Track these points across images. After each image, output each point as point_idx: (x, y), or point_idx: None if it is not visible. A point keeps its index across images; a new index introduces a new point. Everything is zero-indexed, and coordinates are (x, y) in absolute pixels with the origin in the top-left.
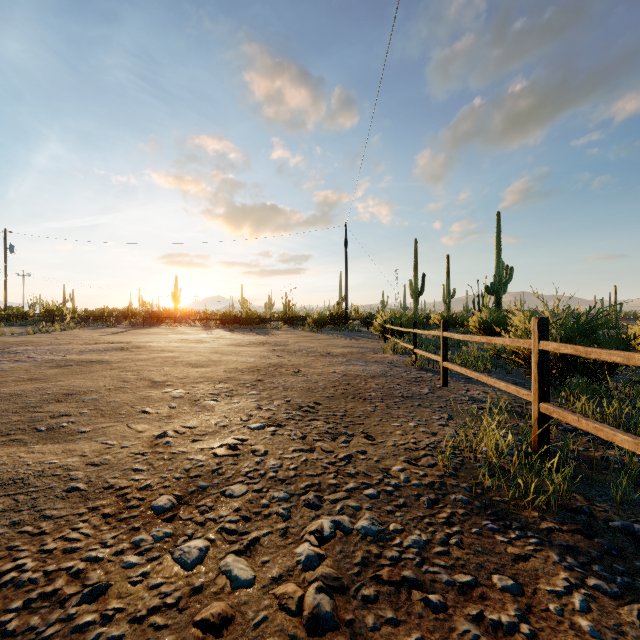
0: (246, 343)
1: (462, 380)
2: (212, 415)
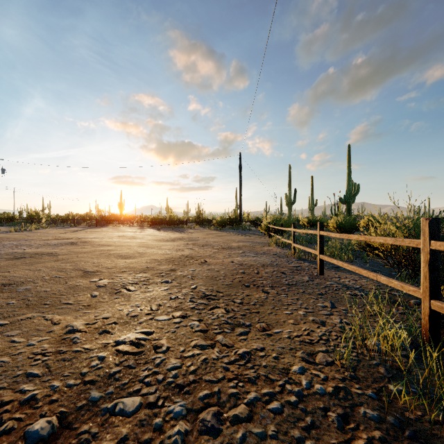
0: (167, 239)
1: (332, 268)
2: (126, 304)
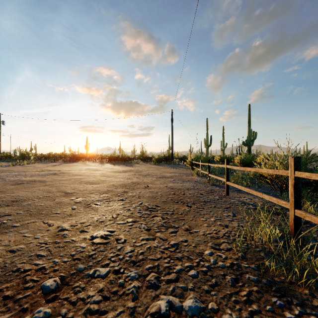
0: (120, 171)
1: (236, 191)
2: (96, 214)
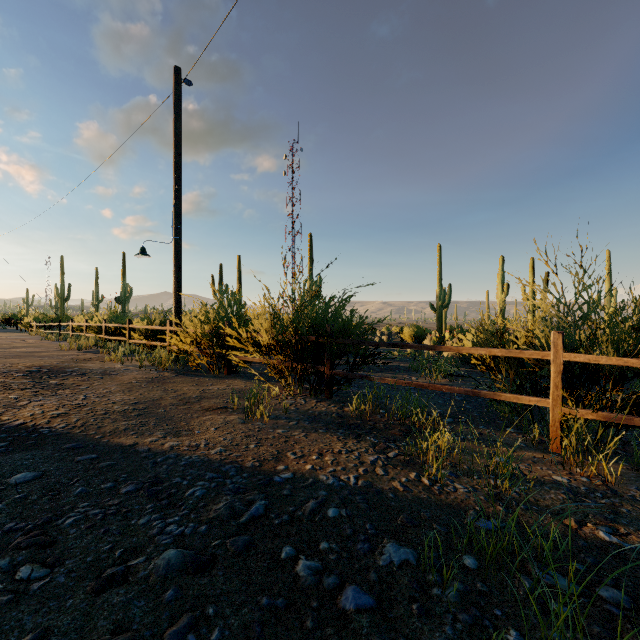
0: None
1: None
2: None
